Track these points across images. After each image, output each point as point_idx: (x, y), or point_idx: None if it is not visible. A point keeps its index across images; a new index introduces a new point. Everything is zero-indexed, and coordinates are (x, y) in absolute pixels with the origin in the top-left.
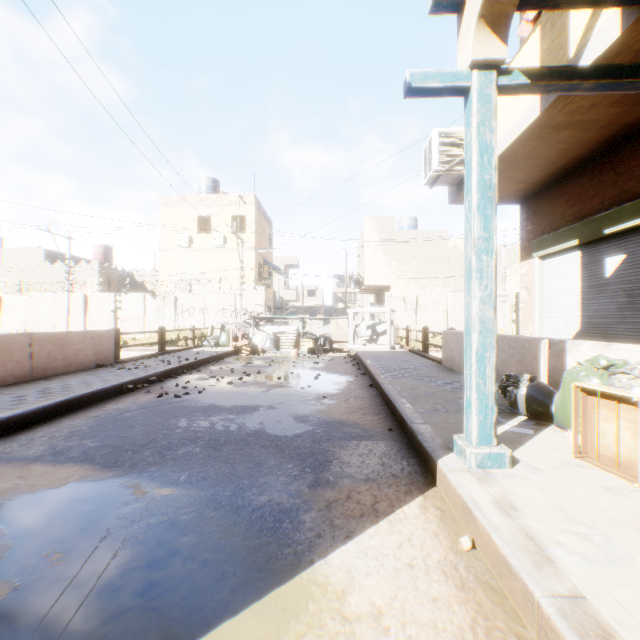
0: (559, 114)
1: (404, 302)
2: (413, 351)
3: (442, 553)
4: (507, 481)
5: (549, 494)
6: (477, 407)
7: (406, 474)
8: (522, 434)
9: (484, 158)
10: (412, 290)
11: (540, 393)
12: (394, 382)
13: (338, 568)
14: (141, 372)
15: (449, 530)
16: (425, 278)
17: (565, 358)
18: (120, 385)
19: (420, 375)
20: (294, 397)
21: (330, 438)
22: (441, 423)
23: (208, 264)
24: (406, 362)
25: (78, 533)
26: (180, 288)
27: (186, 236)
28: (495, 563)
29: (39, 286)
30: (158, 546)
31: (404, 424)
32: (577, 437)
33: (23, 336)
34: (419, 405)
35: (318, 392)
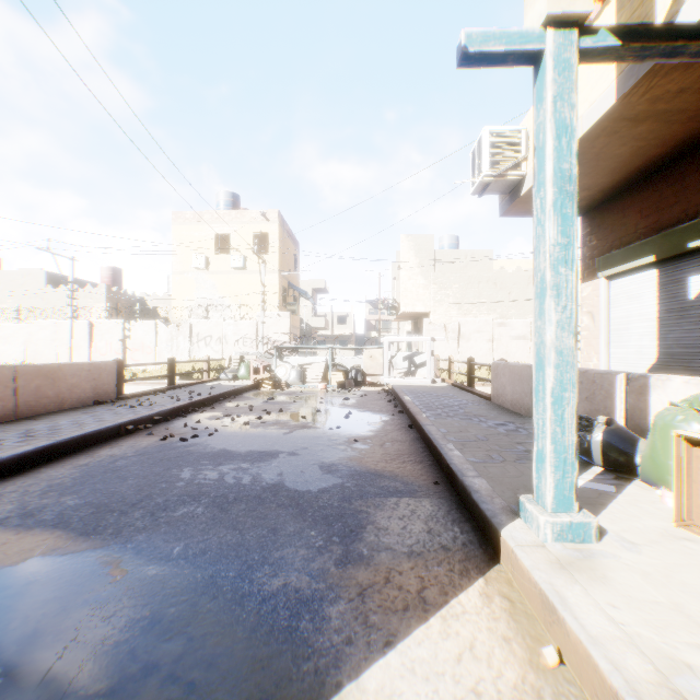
0: (639, 102)
1: (445, 330)
2: (457, 385)
3: (518, 671)
4: (596, 562)
5: (656, 583)
6: (553, 462)
7: (460, 545)
8: (602, 492)
9: (562, 142)
10: (454, 317)
11: (620, 439)
12: (438, 423)
13: (375, 697)
14: (145, 410)
15: (524, 632)
16: (468, 303)
17: (648, 396)
18: (118, 426)
19: (467, 414)
20: (320, 440)
21: (363, 494)
22: (499, 476)
23: (227, 288)
24: (450, 398)
25: (26, 636)
26: (196, 315)
27: (202, 257)
28: (598, 694)
29: (40, 312)
30: (130, 658)
31: (453, 477)
32: (679, 500)
33: (5, 369)
34: (470, 452)
35: (349, 434)
